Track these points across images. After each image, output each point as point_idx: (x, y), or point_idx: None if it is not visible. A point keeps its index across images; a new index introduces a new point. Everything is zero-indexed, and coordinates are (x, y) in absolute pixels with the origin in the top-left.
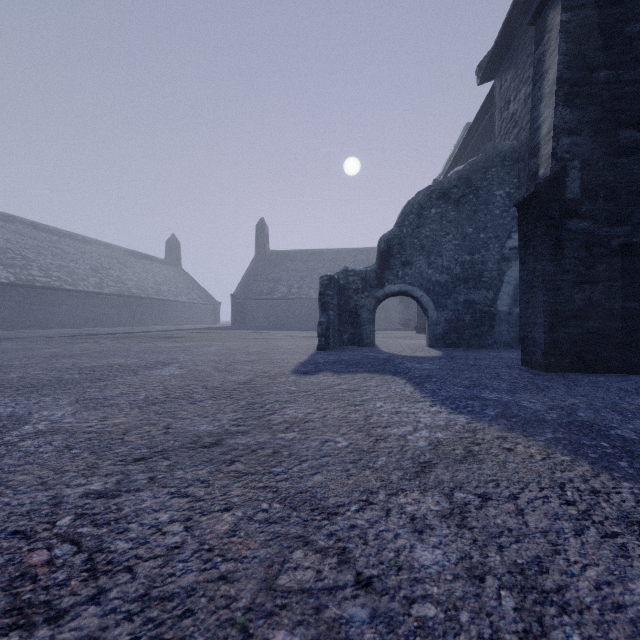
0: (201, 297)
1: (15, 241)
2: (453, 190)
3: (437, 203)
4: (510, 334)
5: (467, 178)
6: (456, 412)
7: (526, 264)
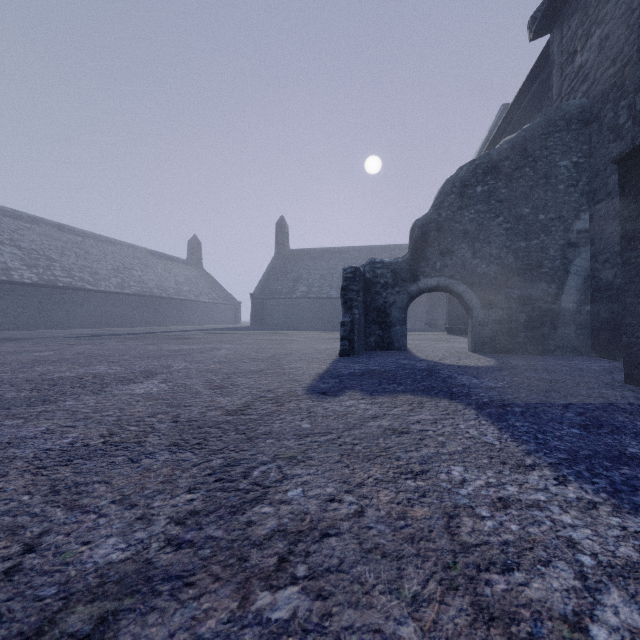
0: (221, 297)
1: (40, 242)
2: (504, 163)
3: (484, 179)
4: (578, 337)
5: (522, 147)
6: (628, 506)
7: (636, 241)
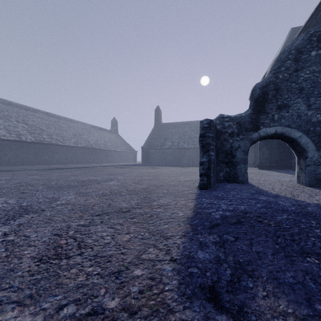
0: (127, 148)
1: (37, 121)
2: None
3: (318, 44)
4: None
5: None
6: None
7: None
